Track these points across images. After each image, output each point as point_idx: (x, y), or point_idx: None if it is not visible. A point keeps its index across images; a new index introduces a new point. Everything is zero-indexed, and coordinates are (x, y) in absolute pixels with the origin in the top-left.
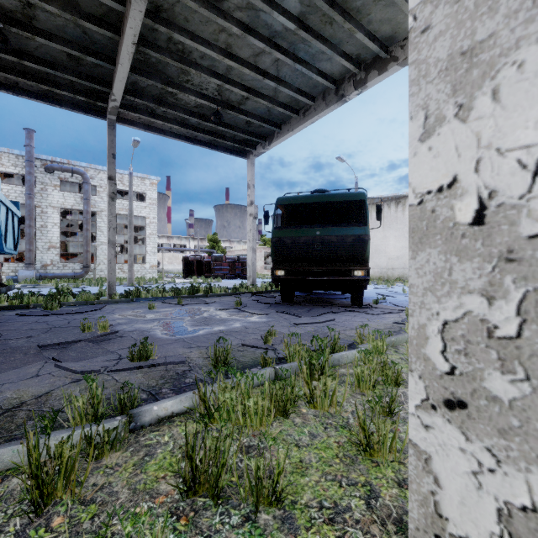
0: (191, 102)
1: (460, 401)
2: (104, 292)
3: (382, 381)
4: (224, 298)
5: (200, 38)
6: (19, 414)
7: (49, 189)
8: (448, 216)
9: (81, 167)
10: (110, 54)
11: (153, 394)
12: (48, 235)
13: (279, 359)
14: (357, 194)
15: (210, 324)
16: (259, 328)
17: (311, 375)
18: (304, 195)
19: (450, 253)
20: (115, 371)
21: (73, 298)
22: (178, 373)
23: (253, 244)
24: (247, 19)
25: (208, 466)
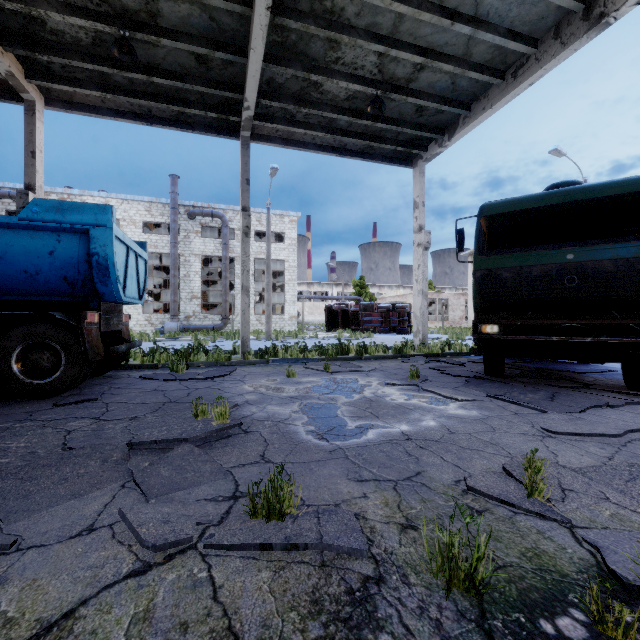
0: (340, 93)
1: None
2: (238, 348)
3: None
4: (386, 362)
5: None
6: None
7: (191, 236)
8: None
9: (221, 210)
10: (241, 43)
11: None
12: (190, 285)
13: (627, 587)
14: None
15: (381, 417)
16: (477, 435)
17: None
18: (534, 194)
19: None
20: (218, 548)
21: (205, 355)
22: (352, 592)
23: (423, 285)
24: None
25: None
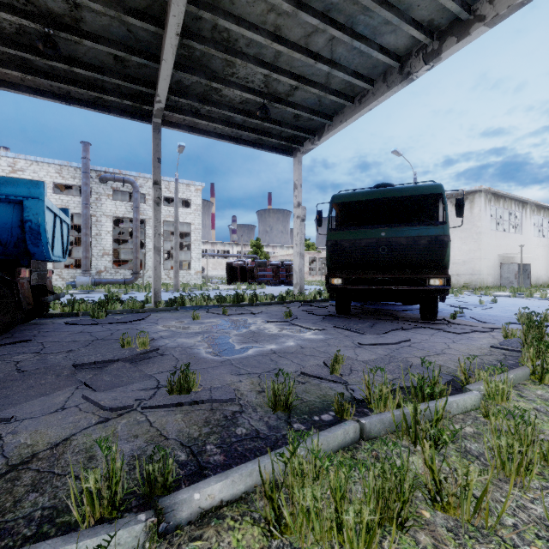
0: (236, 97)
1: None
2: (150, 299)
3: None
4: (271, 307)
5: (246, 22)
6: (24, 476)
7: (103, 199)
8: None
9: (132, 176)
10: (154, 51)
11: (194, 454)
12: (102, 243)
13: (357, 401)
14: (432, 186)
15: (259, 341)
16: (317, 348)
17: (415, 438)
18: (365, 191)
19: None
20: (150, 408)
21: (121, 305)
22: (226, 416)
23: (300, 248)
24: None
25: None
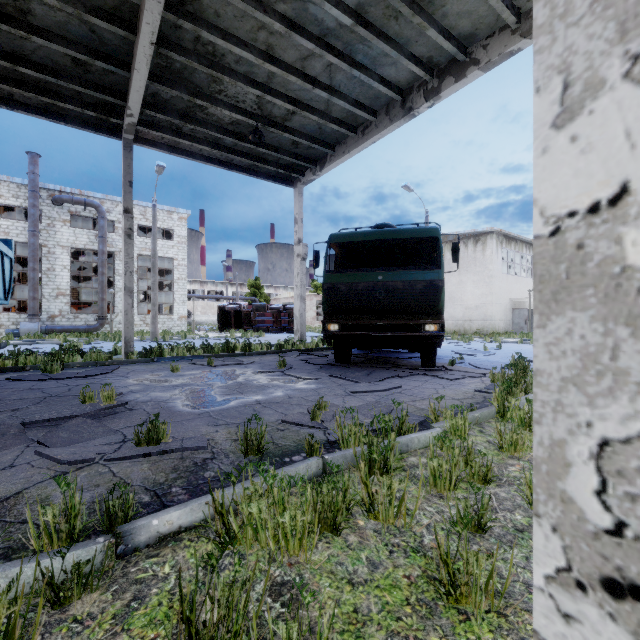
0: (225, 117)
1: (635, 586)
2: (120, 349)
3: (469, 483)
4: (266, 357)
5: (234, 37)
6: None
7: (57, 225)
8: (610, 255)
9: (96, 199)
10: (124, 58)
11: (159, 496)
12: (56, 280)
13: (329, 443)
14: (429, 230)
15: (245, 393)
16: (306, 397)
17: (371, 468)
18: (363, 231)
19: (614, 320)
20: (114, 460)
21: (81, 357)
22: (196, 463)
23: (301, 291)
24: (292, 13)
25: (216, 629)
